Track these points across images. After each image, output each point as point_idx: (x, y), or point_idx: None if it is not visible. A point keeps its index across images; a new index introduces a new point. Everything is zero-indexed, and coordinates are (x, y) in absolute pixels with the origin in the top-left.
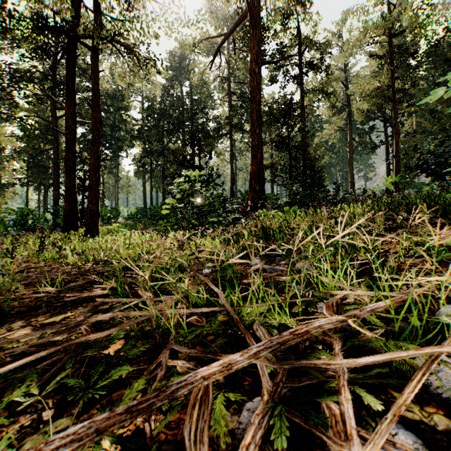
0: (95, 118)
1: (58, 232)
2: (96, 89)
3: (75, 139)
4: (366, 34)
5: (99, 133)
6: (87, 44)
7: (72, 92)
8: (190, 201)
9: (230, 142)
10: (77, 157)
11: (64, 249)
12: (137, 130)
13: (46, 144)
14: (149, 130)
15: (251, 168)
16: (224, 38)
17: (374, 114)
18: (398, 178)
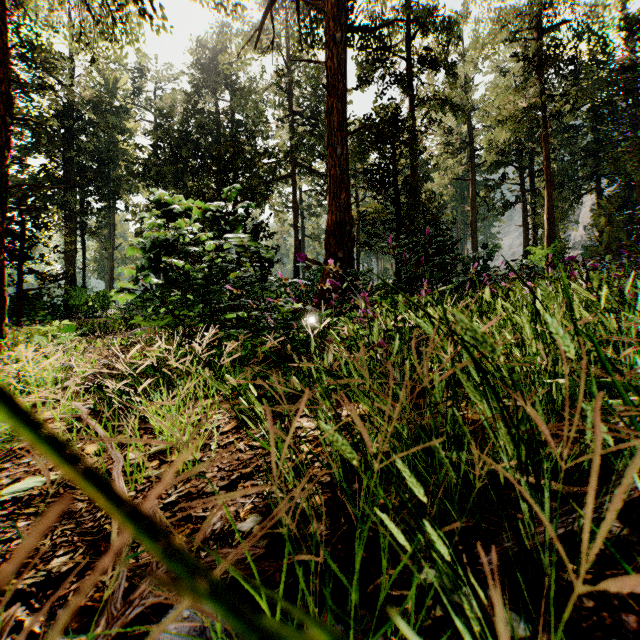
0: None
1: None
2: None
3: None
4: (503, 27)
5: (7, 128)
6: None
7: None
8: (170, 266)
9: (294, 190)
10: None
11: None
12: (140, 164)
13: None
14: (161, 166)
15: (330, 217)
16: None
17: (506, 158)
18: (552, 249)
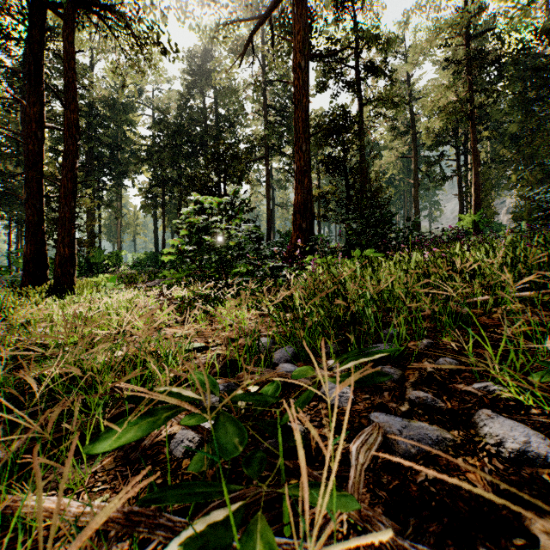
0: (69, 120)
1: (13, 288)
2: (70, 77)
3: (42, 151)
4: (437, 35)
5: (76, 142)
6: (56, 10)
7: (36, 83)
8: (204, 241)
9: (267, 169)
10: (41, 177)
11: (0, 316)
12: (144, 150)
13: (18, 167)
14: (161, 151)
15: (296, 197)
16: (258, 22)
17: (444, 138)
18: (478, 216)
